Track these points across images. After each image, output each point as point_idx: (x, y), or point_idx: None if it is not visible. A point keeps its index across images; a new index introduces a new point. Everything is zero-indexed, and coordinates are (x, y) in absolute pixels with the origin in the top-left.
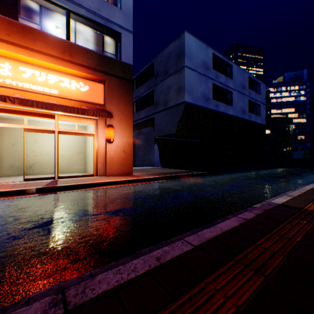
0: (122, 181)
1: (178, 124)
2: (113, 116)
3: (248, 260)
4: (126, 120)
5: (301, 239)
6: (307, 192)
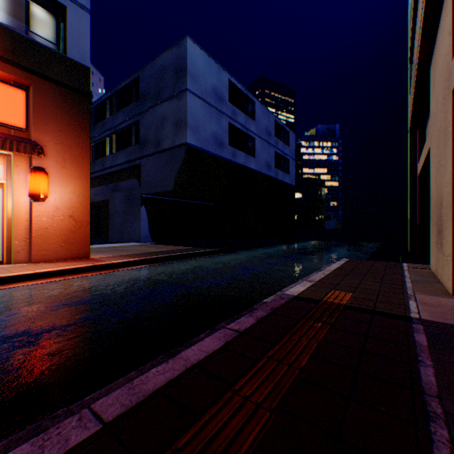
0: (61, 271)
1: (177, 177)
2: (48, 152)
3: (202, 444)
4: (77, 162)
5: (308, 362)
6: (332, 273)
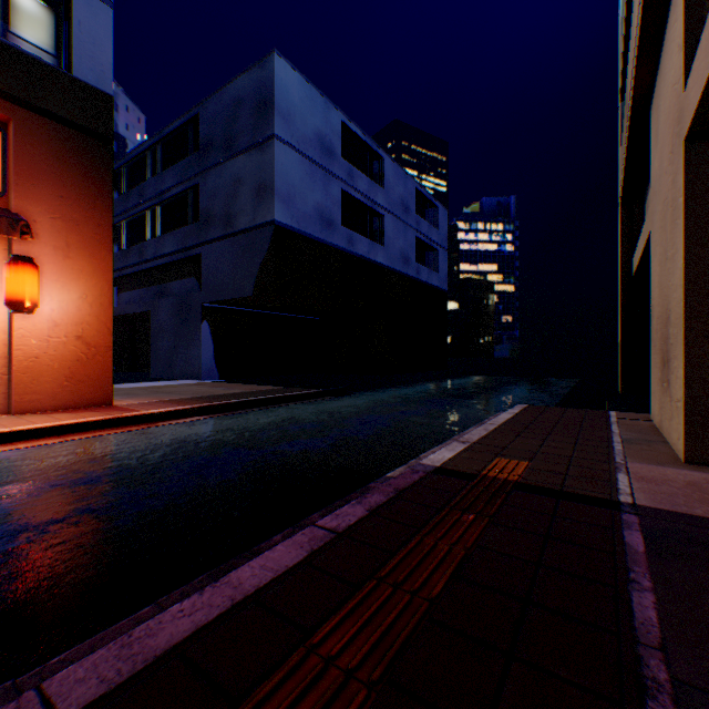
0: (59, 427)
1: (259, 276)
2: (40, 231)
3: None
4: (89, 249)
5: (446, 587)
6: (499, 428)
